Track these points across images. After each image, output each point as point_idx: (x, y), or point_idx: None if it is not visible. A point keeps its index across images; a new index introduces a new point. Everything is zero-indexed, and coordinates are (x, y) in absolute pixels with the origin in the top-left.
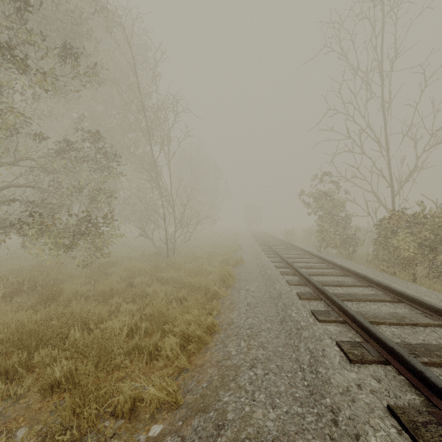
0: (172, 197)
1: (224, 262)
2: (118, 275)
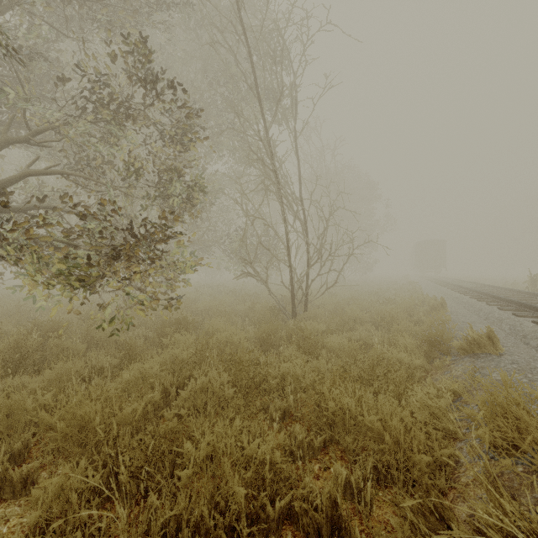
0: (302, 204)
1: (430, 341)
2: (167, 356)
